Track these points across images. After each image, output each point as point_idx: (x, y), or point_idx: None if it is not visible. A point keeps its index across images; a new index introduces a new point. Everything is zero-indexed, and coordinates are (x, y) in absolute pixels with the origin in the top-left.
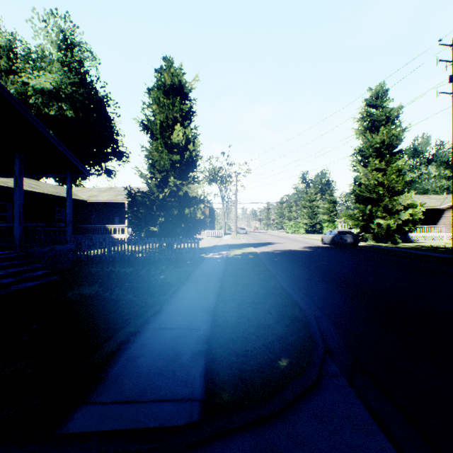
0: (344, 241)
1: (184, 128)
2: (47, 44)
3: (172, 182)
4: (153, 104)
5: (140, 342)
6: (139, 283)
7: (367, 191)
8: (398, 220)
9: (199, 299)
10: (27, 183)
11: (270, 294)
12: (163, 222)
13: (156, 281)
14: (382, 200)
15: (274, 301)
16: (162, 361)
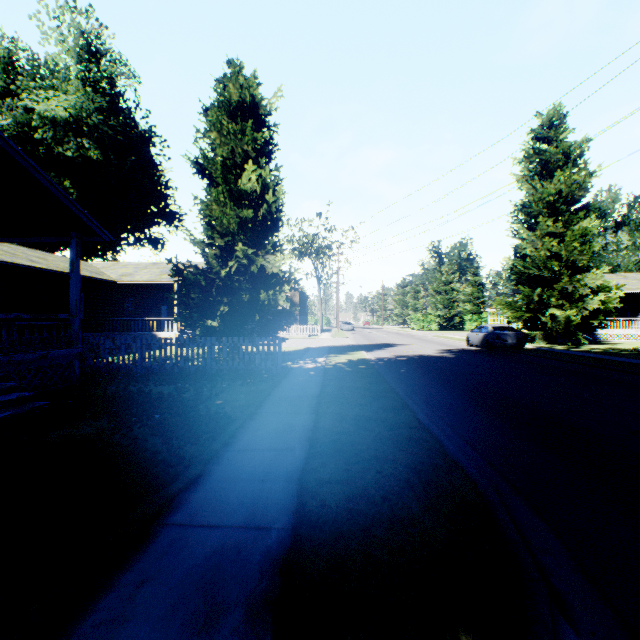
0: (503, 342)
1: (259, 169)
2: (62, 53)
3: (240, 252)
4: (211, 130)
5: (138, 570)
6: (178, 414)
7: (535, 267)
8: (583, 310)
9: (276, 449)
10: (26, 255)
11: (403, 439)
12: (228, 313)
13: (207, 410)
14: (558, 281)
15: (412, 457)
16: (173, 637)
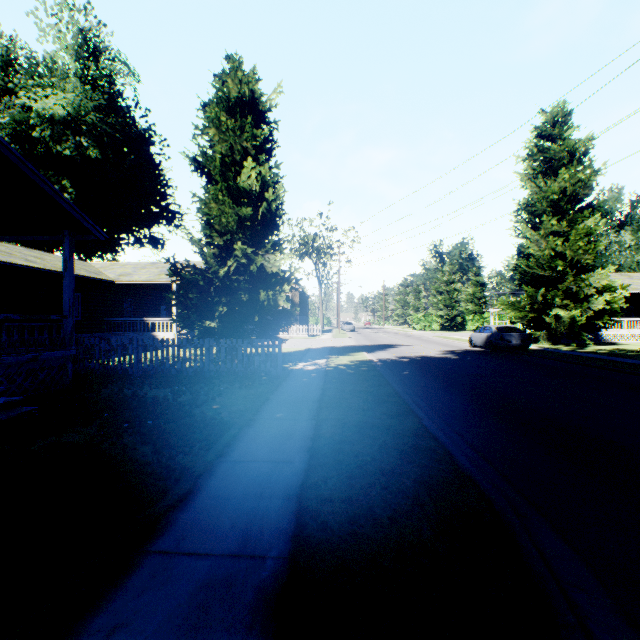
0: (507, 343)
1: (259, 166)
2: (60, 51)
3: (239, 251)
4: (209, 127)
5: (112, 611)
6: (172, 420)
7: (539, 266)
8: (588, 310)
9: (274, 461)
10: (22, 255)
11: (410, 449)
12: (226, 313)
13: (203, 416)
14: (562, 280)
15: (421, 470)
16: None
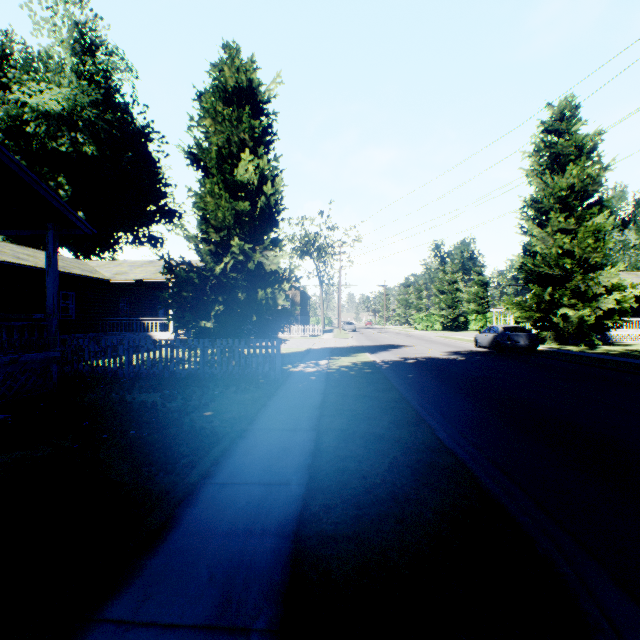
0: (514, 344)
1: (257, 159)
2: (55, 45)
3: (236, 247)
4: (205, 117)
5: None
6: (157, 430)
7: (545, 265)
8: (597, 310)
9: (268, 483)
10: (13, 252)
11: (425, 467)
12: (223, 313)
13: (192, 425)
14: (569, 279)
15: (440, 496)
16: None
